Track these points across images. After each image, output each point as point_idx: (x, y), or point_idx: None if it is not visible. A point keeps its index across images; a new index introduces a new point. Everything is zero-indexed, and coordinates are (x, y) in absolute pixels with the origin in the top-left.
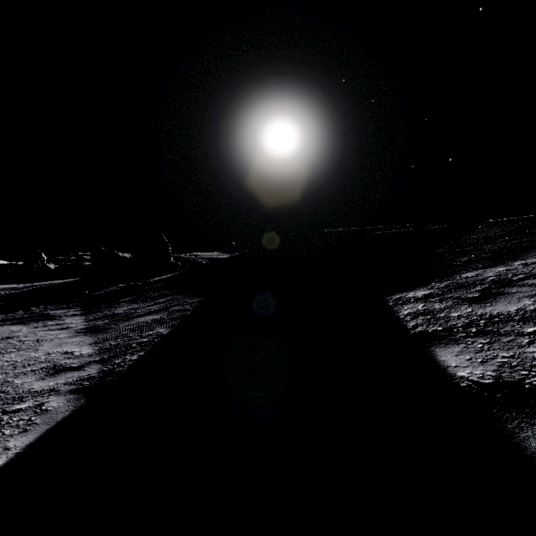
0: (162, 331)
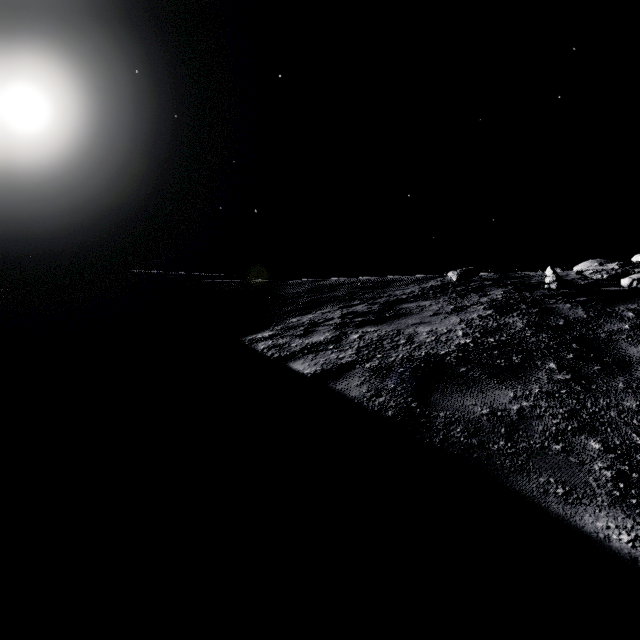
0: None
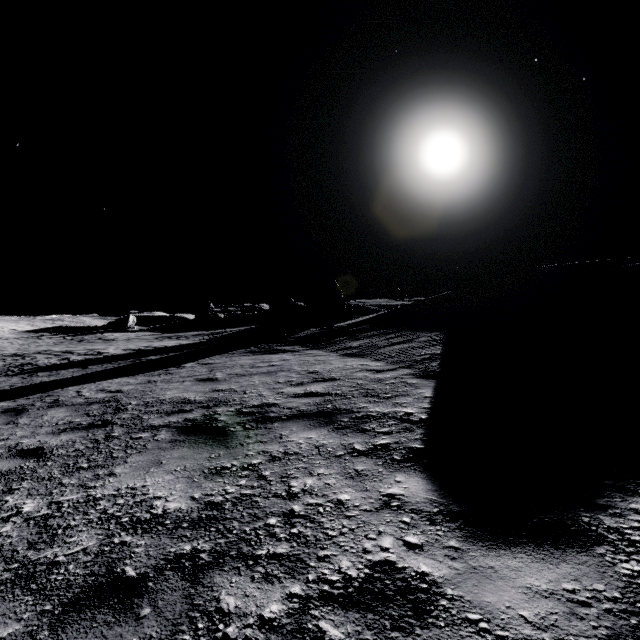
0: (432, 352)
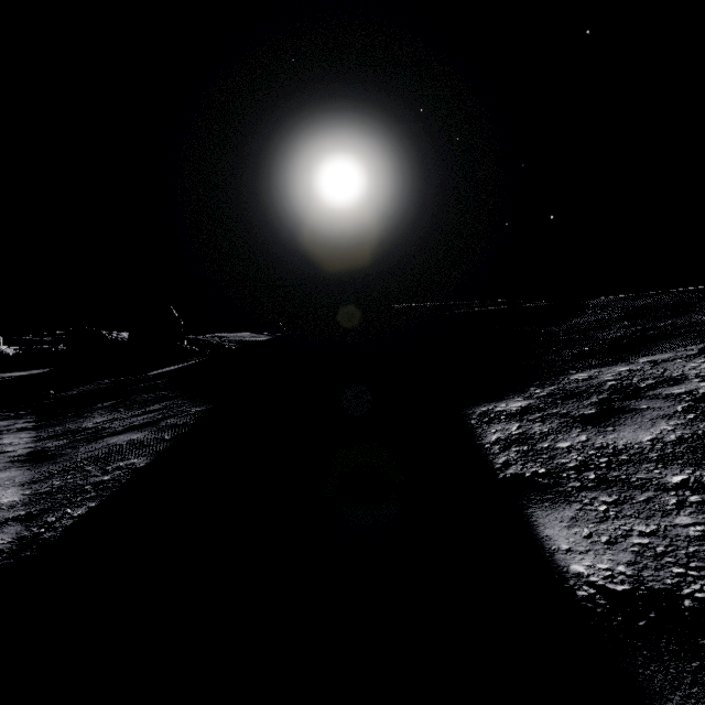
0: (137, 461)
